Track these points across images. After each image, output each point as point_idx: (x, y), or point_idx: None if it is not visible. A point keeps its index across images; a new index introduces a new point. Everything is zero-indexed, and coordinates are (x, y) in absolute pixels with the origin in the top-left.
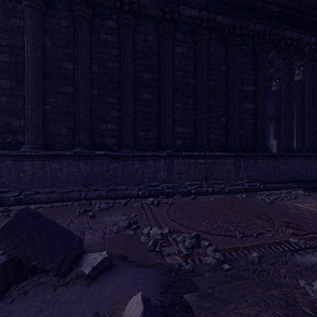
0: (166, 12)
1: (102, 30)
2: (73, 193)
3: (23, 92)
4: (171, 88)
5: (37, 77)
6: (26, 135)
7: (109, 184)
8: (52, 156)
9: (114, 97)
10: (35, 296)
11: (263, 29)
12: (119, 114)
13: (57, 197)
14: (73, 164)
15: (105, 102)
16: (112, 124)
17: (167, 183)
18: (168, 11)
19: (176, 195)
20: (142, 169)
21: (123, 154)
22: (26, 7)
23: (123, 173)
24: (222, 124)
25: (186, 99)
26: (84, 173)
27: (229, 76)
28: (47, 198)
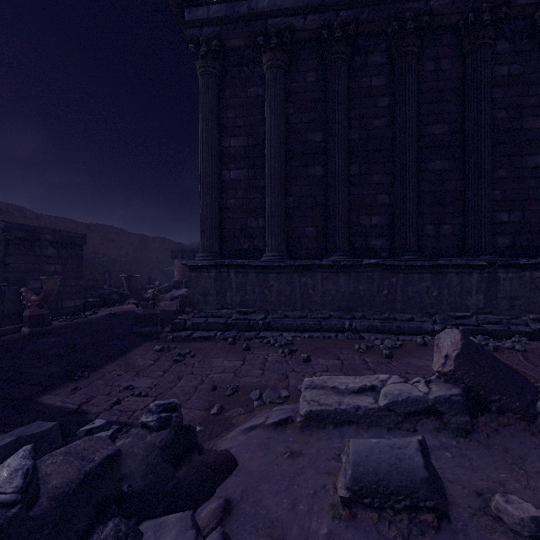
0: (481, 10)
1: (364, 72)
2: (332, 320)
3: (261, 182)
4: (489, 144)
5: (281, 159)
6: (268, 239)
7: (382, 311)
8: (303, 267)
9: (383, 173)
10: (514, 437)
11: None
12: (390, 199)
13: (313, 324)
14: (329, 279)
15: (368, 183)
16: (380, 215)
17: (484, 314)
18: (487, 8)
19: (514, 336)
20: (437, 288)
21: (406, 264)
22: (269, 69)
23: (404, 294)
24: None
25: (518, 159)
26: (346, 291)
27: None
28: (301, 325)
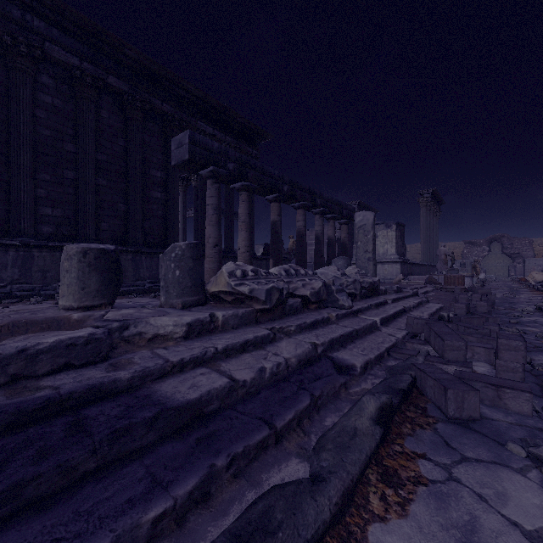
0: (19, 41)
1: None
2: None
3: None
4: (30, 151)
5: None
6: None
7: None
8: None
9: None
10: None
11: (172, 112)
12: None
13: None
14: None
15: None
16: None
17: (21, 284)
18: (24, 42)
19: (34, 297)
20: None
21: None
22: None
23: None
24: (120, 212)
25: (61, 170)
26: None
27: (129, 154)
28: None
